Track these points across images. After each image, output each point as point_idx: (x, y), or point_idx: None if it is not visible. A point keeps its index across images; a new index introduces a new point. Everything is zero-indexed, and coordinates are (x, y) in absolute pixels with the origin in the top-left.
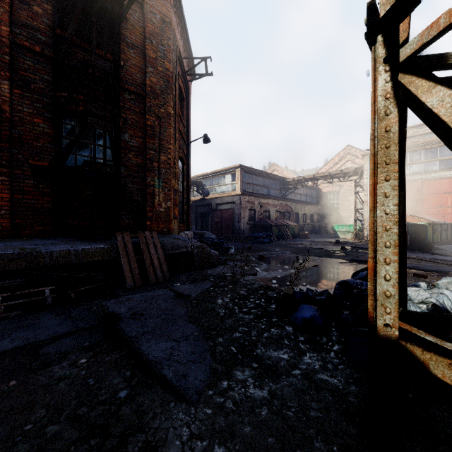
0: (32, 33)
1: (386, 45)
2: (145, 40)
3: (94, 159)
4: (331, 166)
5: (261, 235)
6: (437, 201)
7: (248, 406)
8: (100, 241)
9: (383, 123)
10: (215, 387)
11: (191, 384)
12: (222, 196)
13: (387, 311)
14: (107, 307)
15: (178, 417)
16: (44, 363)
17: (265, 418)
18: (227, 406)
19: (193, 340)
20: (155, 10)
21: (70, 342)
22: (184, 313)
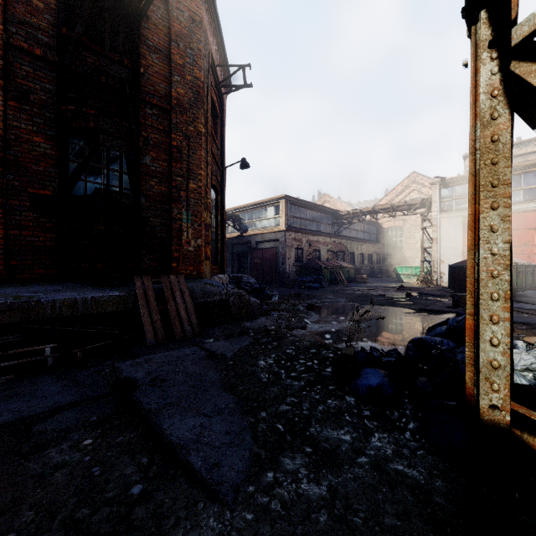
0: (31, 32)
1: (493, 23)
2: (171, 43)
3: (107, 186)
4: (393, 196)
5: (310, 279)
6: (521, 239)
7: (301, 509)
8: (115, 288)
9: (488, 131)
10: (257, 481)
11: (226, 477)
12: (264, 233)
13: (494, 388)
14: (121, 371)
15: (208, 524)
16: (39, 444)
17: (325, 527)
18: (274, 509)
19: (228, 414)
20: (182, 6)
21: (73, 416)
22: (217, 379)
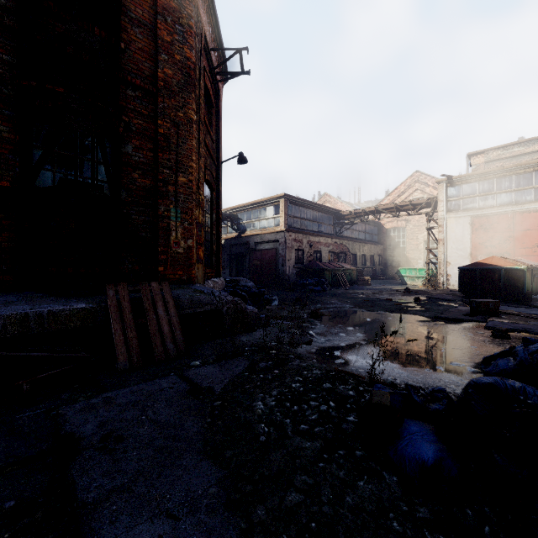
0: None
1: None
2: (157, 16)
3: (75, 176)
4: (396, 196)
5: (312, 282)
6: (532, 239)
7: None
8: (84, 297)
9: None
10: None
11: None
12: (263, 233)
13: None
14: (64, 421)
15: None
16: None
17: None
18: None
19: (206, 511)
20: None
21: None
22: (197, 433)
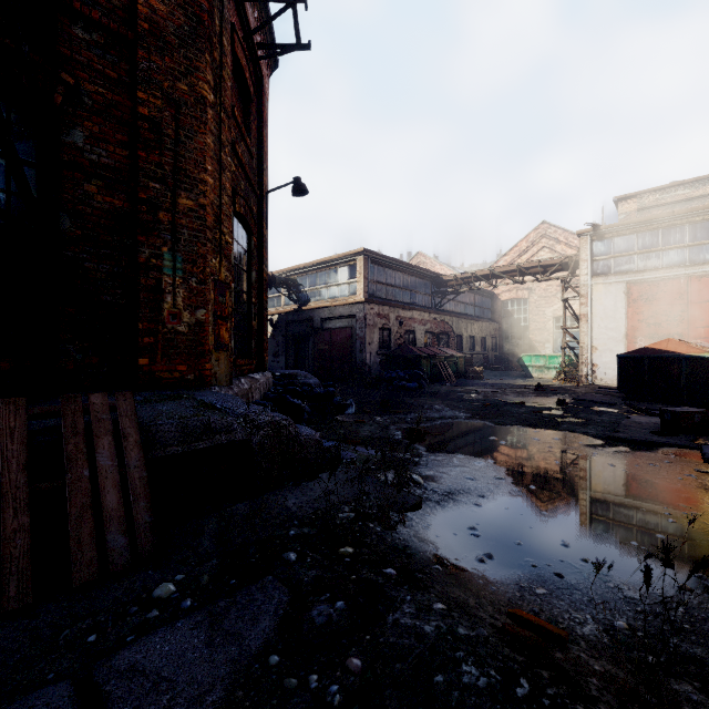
0: None
1: None
2: None
3: None
4: (515, 256)
5: (403, 375)
6: None
7: None
8: None
9: None
10: None
11: None
12: (333, 305)
13: None
14: None
15: None
16: None
17: None
18: None
19: None
20: None
21: None
22: None
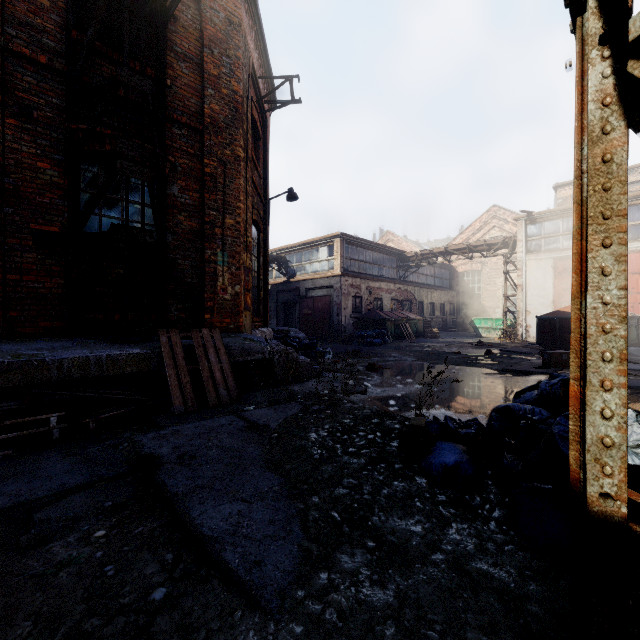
0: (34, 36)
1: (604, 13)
2: (203, 49)
3: (126, 222)
4: (470, 235)
5: (371, 333)
6: None
7: (362, 620)
8: (136, 344)
9: (598, 149)
10: (307, 583)
11: (269, 578)
12: (315, 278)
13: (606, 472)
14: (142, 445)
15: (247, 638)
16: (40, 536)
17: None
18: (328, 619)
19: (272, 499)
20: (217, 5)
21: (83, 501)
22: (259, 455)
